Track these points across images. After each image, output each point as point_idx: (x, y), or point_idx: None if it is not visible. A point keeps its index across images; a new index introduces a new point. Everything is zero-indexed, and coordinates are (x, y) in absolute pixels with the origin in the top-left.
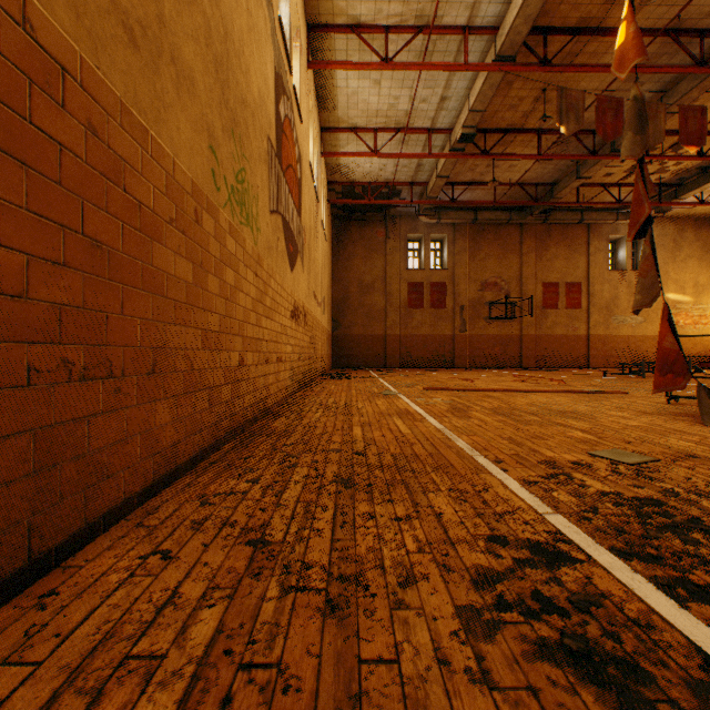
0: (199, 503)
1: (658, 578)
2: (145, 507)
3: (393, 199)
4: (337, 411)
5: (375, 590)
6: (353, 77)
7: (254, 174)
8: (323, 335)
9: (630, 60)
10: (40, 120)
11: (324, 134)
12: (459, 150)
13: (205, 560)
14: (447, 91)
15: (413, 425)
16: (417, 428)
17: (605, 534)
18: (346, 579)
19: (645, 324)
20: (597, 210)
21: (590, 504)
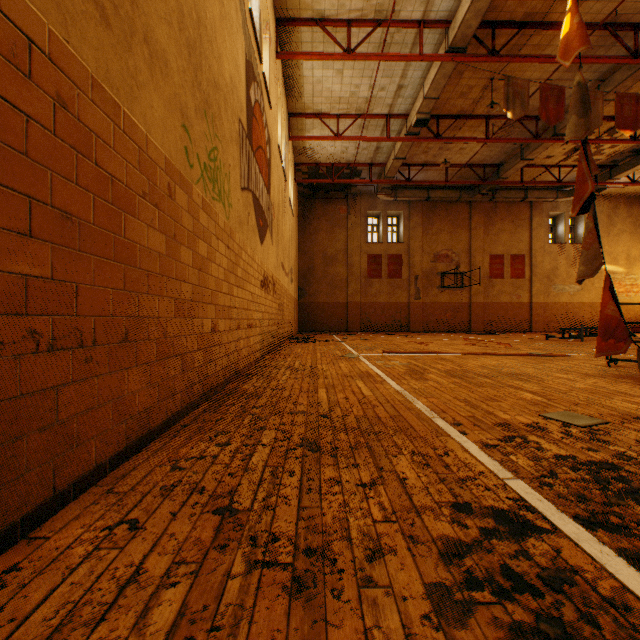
0: (169, 467)
1: (626, 550)
2: (117, 472)
3: (354, 178)
4: (303, 373)
5: (342, 565)
6: (318, 67)
7: (226, 153)
8: (290, 302)
9: (574, 49)
10: (4, 89)
11: (291, 120)
12: (414, 134)
13: (172, 531)
14: (404, 80)
15: (374, 387)
16: (378, 390)
17: (567, 501)
18: (313, 553)
19: (582, 292)
20: (539, 189)
21: (548, 468)
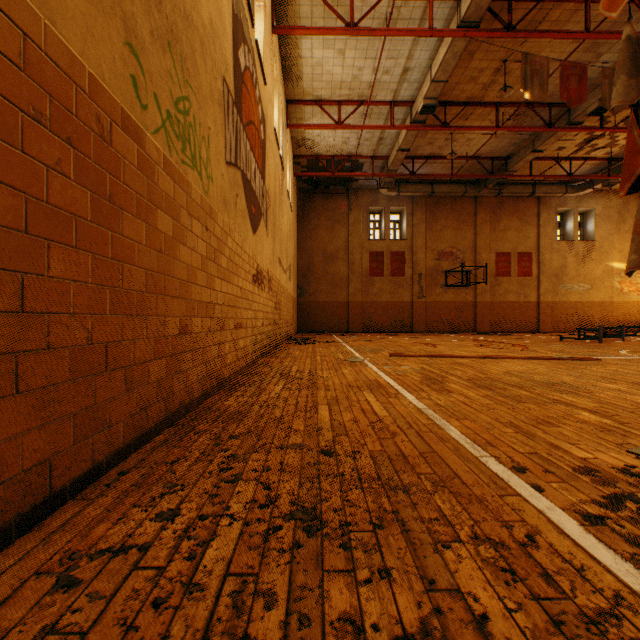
0: (54, 579)
1: None
2: None
3: (355, 172)
4: (301, 382)
5: None
6: (317, 46)
7: (204, 112)
8: (289, 301)
9: None
10: None
11: (289, 107)
12: (420, 122)
13: None
14: (410, 62)
15: (388, 403)
16: (394, 408)
17: None
18: None
19: (591, 291)
20: (547, 183)
21: None
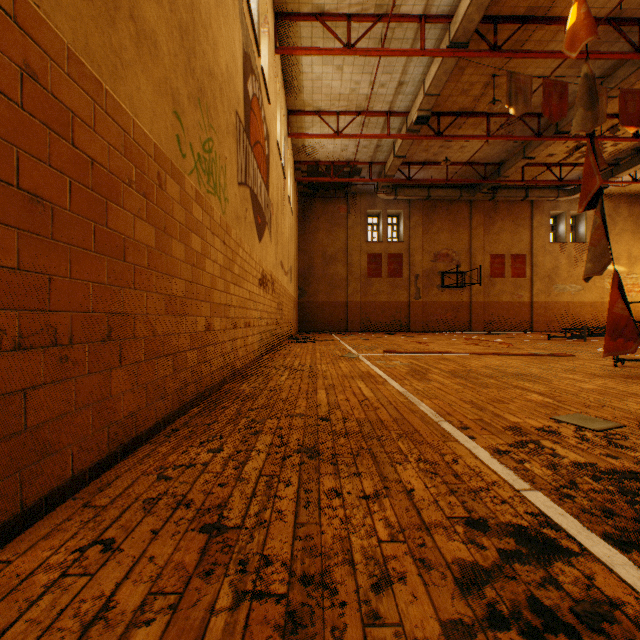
0: (155, 477)
1: None
2: (98, 482)
3: (354, 177)
4: (302, 373)
5: (344, 597)
6: (317, 63)
7: (222, 146)
8: (290, 302)
9: (582, 39)
10: None
11: (291, 117)
12: (415, 131)
13: (152, 553)
14: (404, 76)
15: (375, 388)
16: (380, 392)
17: (592, 516)
18: (310, 581)
19: (583, 292)
20: (540, 188)
21: (567, 477)
